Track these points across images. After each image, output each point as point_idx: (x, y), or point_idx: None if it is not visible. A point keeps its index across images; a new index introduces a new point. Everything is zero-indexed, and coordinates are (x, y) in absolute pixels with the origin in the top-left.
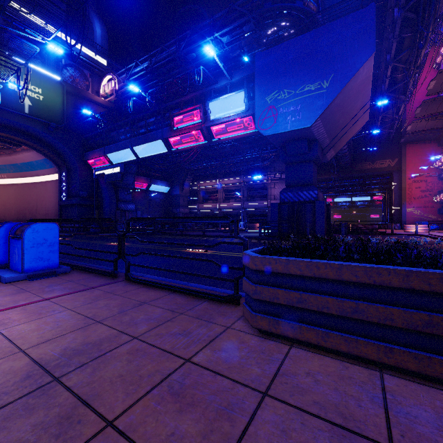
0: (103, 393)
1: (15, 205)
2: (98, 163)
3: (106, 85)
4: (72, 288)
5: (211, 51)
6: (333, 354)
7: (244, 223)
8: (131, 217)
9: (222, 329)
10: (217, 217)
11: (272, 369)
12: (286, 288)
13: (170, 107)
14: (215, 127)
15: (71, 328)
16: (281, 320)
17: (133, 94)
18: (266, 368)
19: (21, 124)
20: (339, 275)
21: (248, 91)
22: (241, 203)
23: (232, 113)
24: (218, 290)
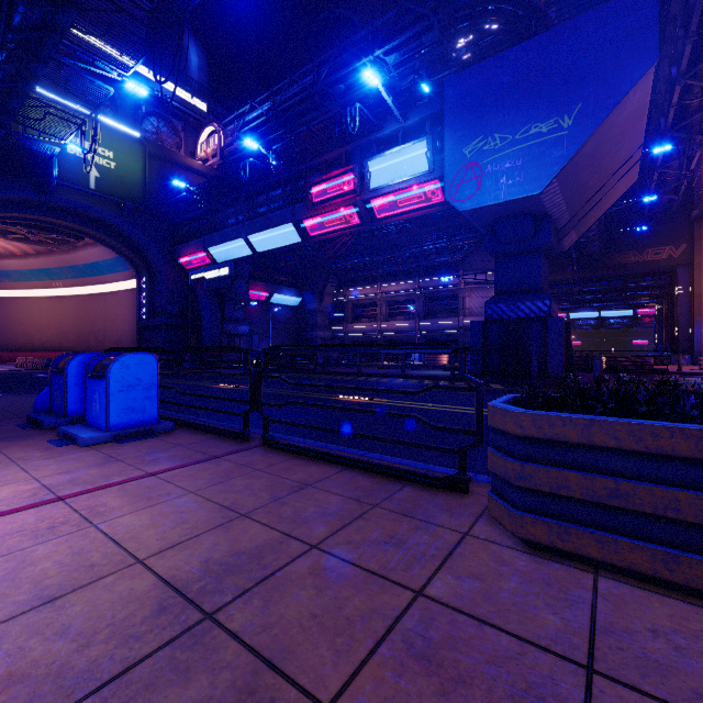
0: (295, 648)
1: (75, 328)
2: (195, 262)
3: (207, 142)
4: (185, 457)
5: (374, 78)
6: (685, 595)
7: (420, 355)
8: (243, 344)
9: (456, 537)
10: (427, 344)
11: (580, 618)
12: (584, 470)
13: (306, 171)
14: (378, 200)
15: (205, 525)
16: (574, 528)
17: (245, 154)
18: (568, 616)
19: (84, 206)
20: (702, 451)
21: (432, 139)
22: (416, 321)
23: (406, 176)
24: (420, 466)
